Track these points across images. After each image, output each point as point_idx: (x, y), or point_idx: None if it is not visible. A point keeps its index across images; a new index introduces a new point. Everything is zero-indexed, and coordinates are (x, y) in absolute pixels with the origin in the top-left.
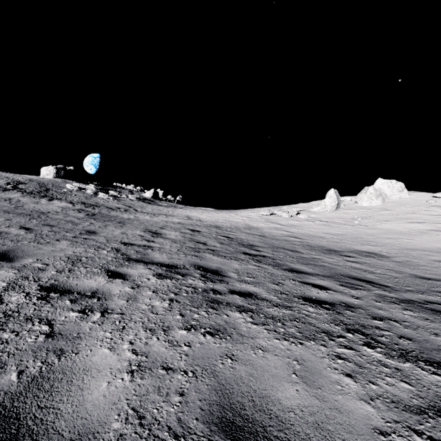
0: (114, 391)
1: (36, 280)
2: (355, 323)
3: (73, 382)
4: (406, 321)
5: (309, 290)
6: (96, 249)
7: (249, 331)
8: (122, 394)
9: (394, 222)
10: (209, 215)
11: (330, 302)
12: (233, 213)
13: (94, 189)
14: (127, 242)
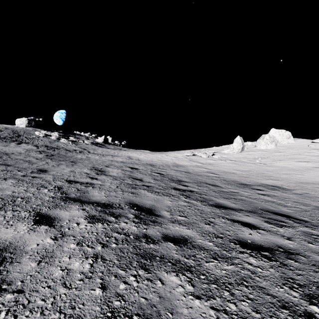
0: None
1: None
2: (309, 282)
3: None
4: None
5: (240, 230)
6: (39, 187)
7: (191, 315)
8: None
9: (286, 161)
10: (146, 155)
11: (267, 247)
12: (164, 154)
13: (57, 135)
14: (72, 179)
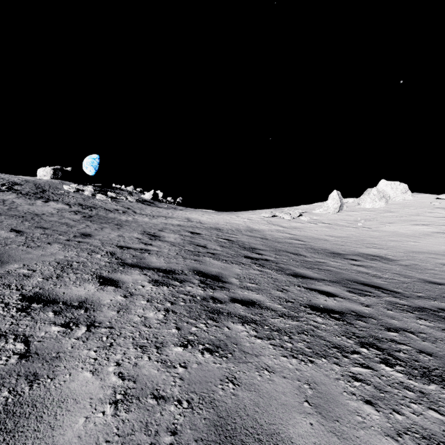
0: (92, 430)
1: (19, 288)
2: (369, 335)
3: (43, 418)
4: (422, 332)
5: (315, 297)
6: (90, 253)
7: (252, 346)
8: (101, 434)
9: (398, 225)
10: (210, 217)
11: (339, 311)
12: (234, 215)
13: (92, 190)
14: (124, 245)
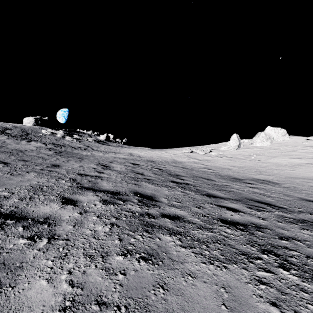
0: None
1: None
2: (267, 243)
3: None
4: (306, 240)
5: (224, 212)
6: (57, 179)
7: (178, 254)
8: None
9: (280, 158)
10: (146, 152)
11: (243, 224)
12: (164, 151)
13: (63, 133)
14: (83, 173)
